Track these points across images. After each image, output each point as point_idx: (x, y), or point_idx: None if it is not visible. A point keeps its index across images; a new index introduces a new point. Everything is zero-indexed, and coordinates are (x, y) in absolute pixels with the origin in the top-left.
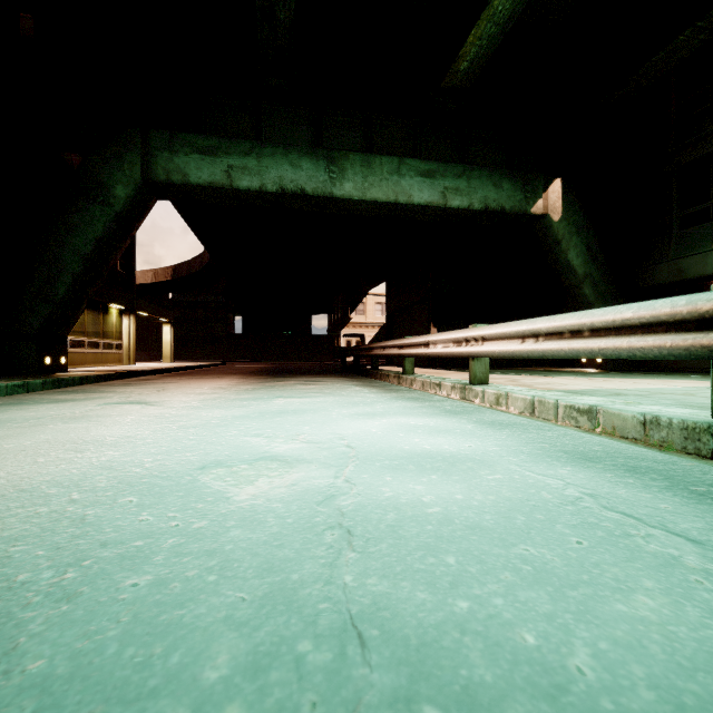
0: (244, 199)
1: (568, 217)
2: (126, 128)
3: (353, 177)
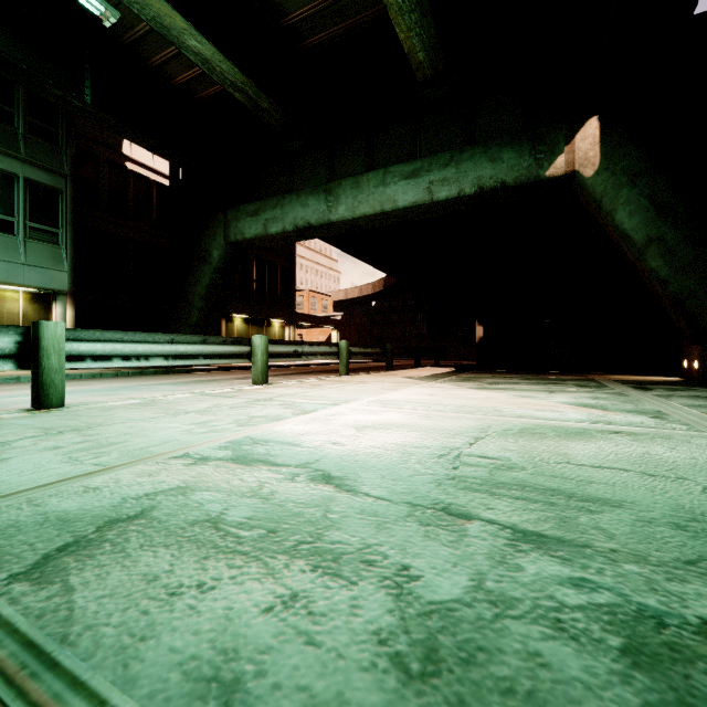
0: (285, 239)
1: (612, 165)
2: (218, 213)
3: (345, 201)
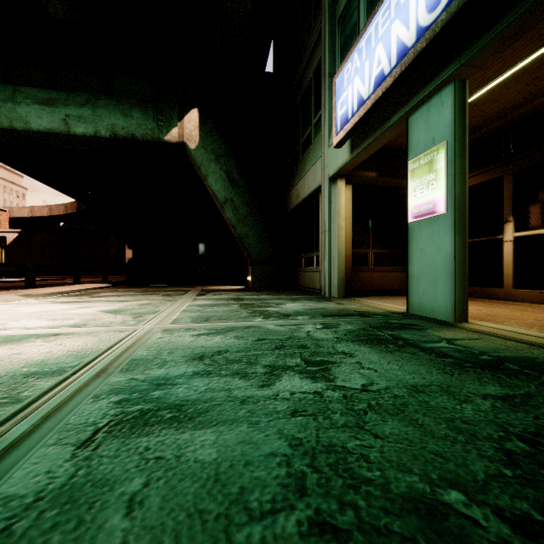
0: None
1: (206, 145)
2: None
3: None
